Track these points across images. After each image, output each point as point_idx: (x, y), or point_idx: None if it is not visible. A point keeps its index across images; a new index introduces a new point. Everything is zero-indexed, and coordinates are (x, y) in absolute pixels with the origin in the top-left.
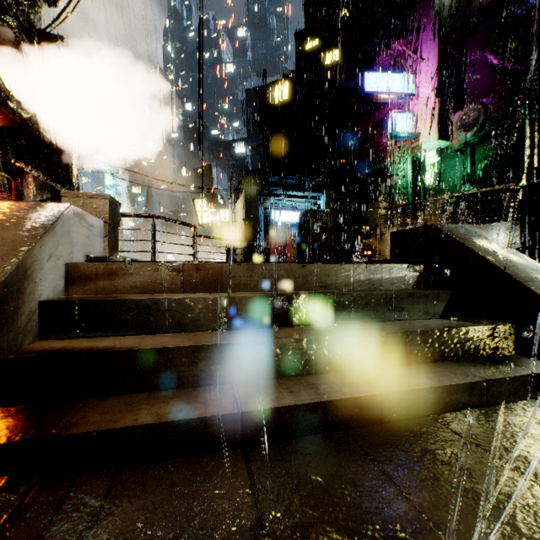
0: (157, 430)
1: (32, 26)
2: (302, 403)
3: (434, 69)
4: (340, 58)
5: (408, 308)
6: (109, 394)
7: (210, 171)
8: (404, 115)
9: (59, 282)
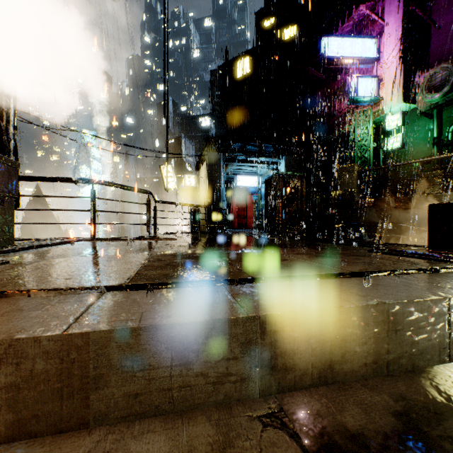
0: None
1: None
2: None
3: (398, 31)
4: (298, 33)
5: None
6: None
7: (179, 142)
8: (366, 79)
9: None
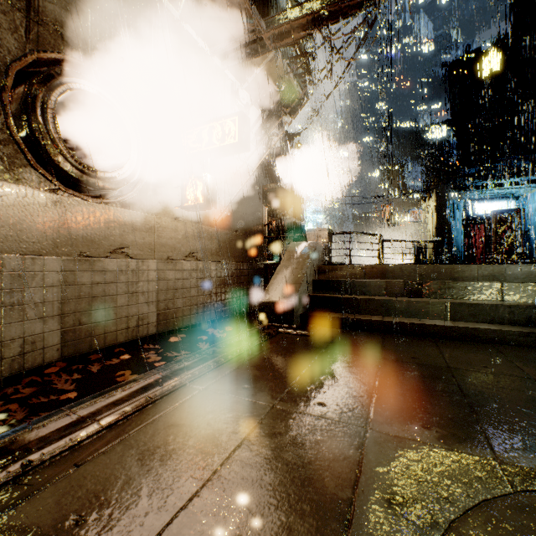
0: (353, 321)
1: (286, 135)
2: (410, 322)
3: None
4: None
5: (516, 294)
6: (337, 312)
7: (404, 168)
8: None
9: (316, 273)
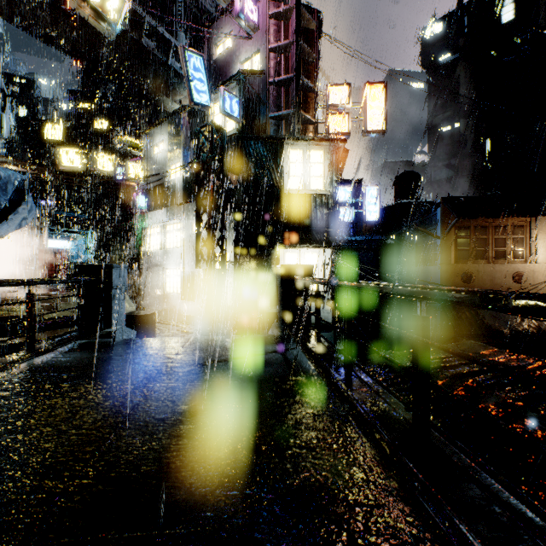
0: None
1: None
2: None
3: None
4: (107, 129)
5: None
6: None
7: None
8: (142, 197)
9: None
